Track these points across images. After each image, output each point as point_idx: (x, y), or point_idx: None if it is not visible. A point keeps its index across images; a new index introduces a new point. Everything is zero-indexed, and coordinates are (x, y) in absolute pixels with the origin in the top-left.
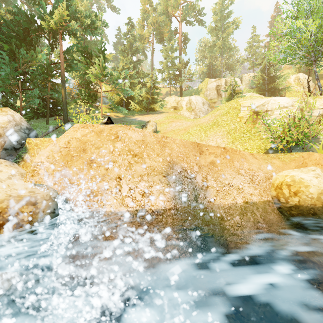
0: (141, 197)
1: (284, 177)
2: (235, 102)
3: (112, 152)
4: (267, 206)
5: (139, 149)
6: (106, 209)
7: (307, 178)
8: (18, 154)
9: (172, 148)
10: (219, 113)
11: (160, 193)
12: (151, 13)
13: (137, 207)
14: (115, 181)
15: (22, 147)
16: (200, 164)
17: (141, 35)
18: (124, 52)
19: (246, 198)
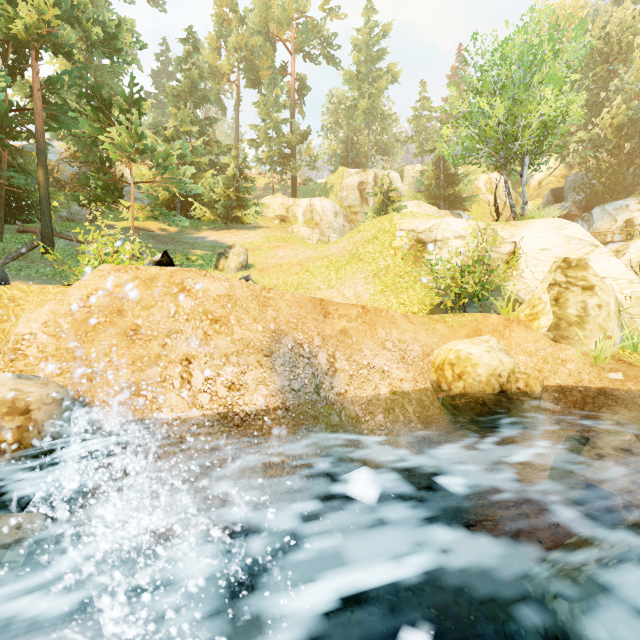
0: (226, 391)
1: (448, 353)
2: (389, 221)
3: (174, 315)
4: (424, 397)
5: (222, 310)
6: (164, 415)
7: (476, 353)
8: None
9: (279, 307)
10: (361, 238)
11: (259, 383)
12: (235, 26)
13: (220, 409)
14: (180, 366)
15: None
16: (324, 334)
17: (213, 67)
18: (179, 98)
19: (393, 386)
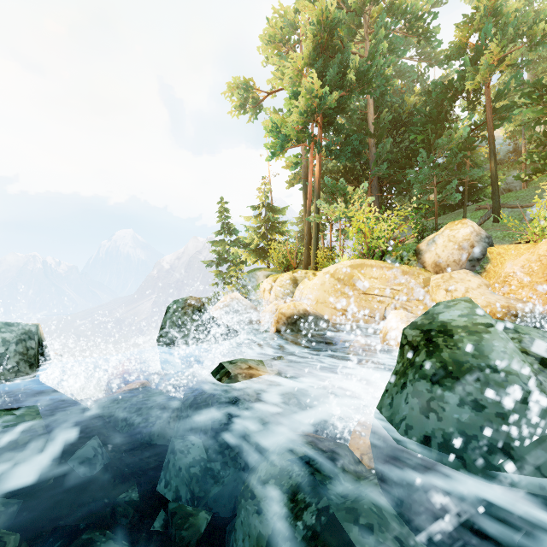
0: None
1: None
2: None
3: None
4: None
5: None
6: None
7: None
8: (479, 265)
9: None
10: None
11: None
12: None
13: None
14: None
15: (483, 257)
16: None
17: None
18: None
19: None
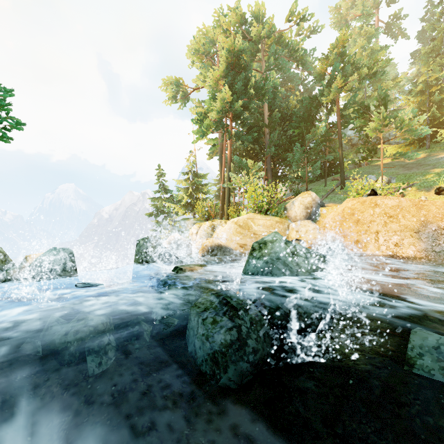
0: (393, 246)
1: None
2: None
3: (372, 215)
4: None
5: (394, 212)
6: (367, 252)
7: None
8: (315, 217)
9: (429, 209)
10: None
11: (410, 245)
12: None
13: (390, 253)
14: (374, 234)
15: (317, 213)
16: None
17: None
18: (432, 52)
19: None
